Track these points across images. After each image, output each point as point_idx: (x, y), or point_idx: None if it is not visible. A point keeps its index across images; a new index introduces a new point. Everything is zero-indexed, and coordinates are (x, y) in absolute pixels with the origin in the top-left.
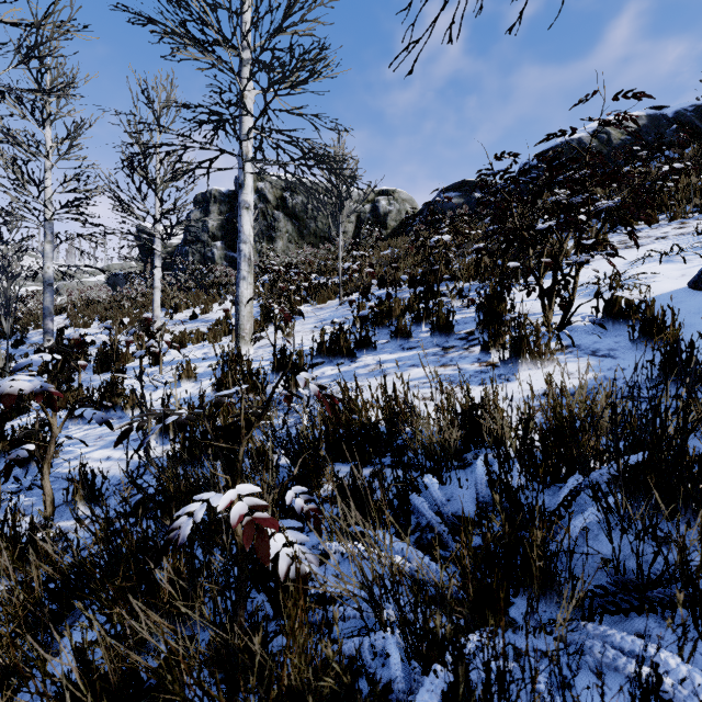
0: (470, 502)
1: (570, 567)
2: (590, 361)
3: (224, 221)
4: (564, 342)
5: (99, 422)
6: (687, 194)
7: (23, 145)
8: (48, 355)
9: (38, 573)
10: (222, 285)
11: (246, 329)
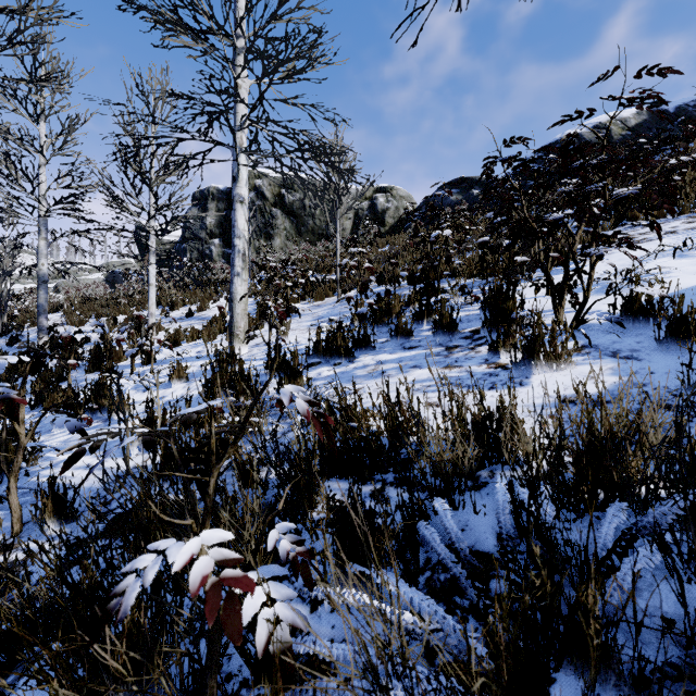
0: (488, 533)
1: (636, 643)
2: (612, 363)
3: (222, 218)
4: (579, 342)
5: (71, 431)
6: (694, 188)
7: (8, 136)
8: (15, 357)
9: None
10: (219, 282)
11: (240, 327)
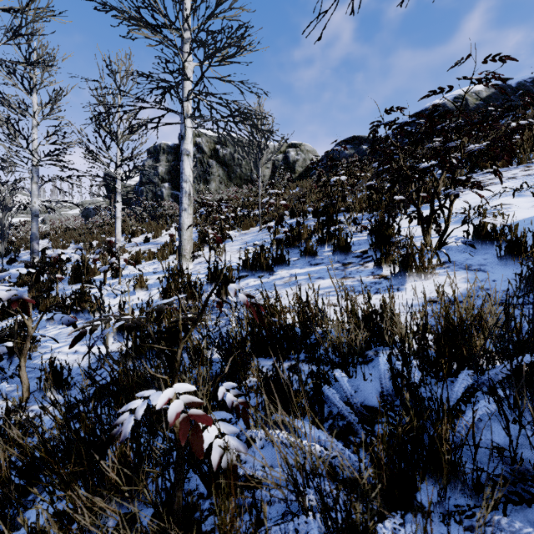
0: (373, 394)
1: (475, 459)
2: (465, 274)
3: (170, 167)
4: (441, 259)
5: (66, 324)
6: (530, 144)
7: (12, 105)
8: (24, 269)
9: (5, 456)
10: (168, 216)
11: (186, 249)
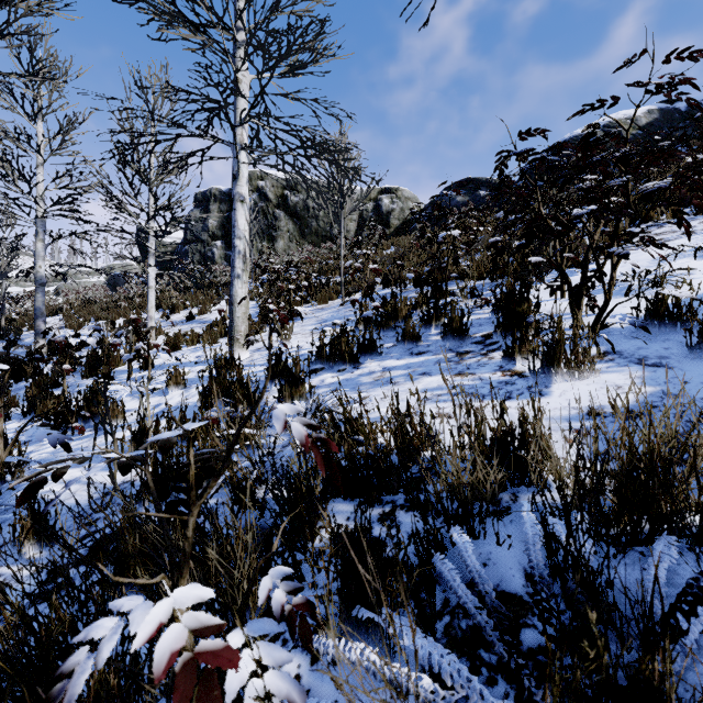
0: (515, 570)
1: None
2: (639, 371)
3: (224, 220)
4: (601, 348)
5: (53, 445)
6: None
7: None
8: None
9: None
10: (221, 285)
11: (240, 331)
